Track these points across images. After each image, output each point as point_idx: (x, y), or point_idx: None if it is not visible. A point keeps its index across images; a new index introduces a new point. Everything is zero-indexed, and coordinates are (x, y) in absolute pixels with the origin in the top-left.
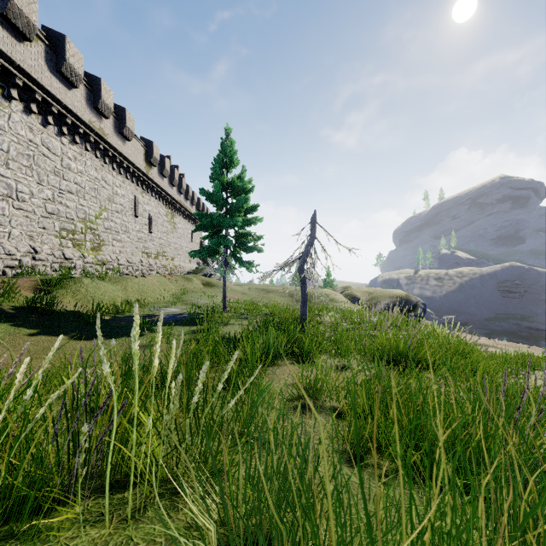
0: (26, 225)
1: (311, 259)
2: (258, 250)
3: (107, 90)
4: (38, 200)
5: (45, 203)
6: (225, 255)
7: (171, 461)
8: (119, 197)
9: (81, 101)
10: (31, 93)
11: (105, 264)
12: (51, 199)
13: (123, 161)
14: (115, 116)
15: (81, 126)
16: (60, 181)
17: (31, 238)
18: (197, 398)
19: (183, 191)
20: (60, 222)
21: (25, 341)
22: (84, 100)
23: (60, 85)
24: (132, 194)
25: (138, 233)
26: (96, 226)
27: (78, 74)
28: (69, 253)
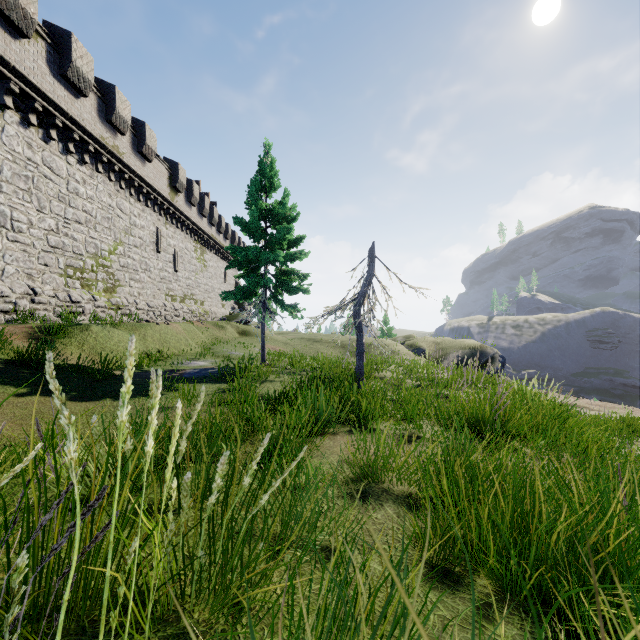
0: (23, 261)
1: (369, 302)
2: (304, 291)
3: (122, 99)
4: (39, 231)
5: (47, 235)
6: (264, 297)
7: (177, 584)
8: (137, 229)
9: (91, 112)
10: (30, 101)
11: (120, 309)
12: (55, 230)
13: (142, 186)
14: (133, 132)
15: (91, 143)
16: (65, 208)
17: (29, 277)
18: (214, 494)
19: (215, 223)
20: (66, 257)
21: (9, 403)
22: (95, 111)
23: (65, 93)
24: (154, 226)
25: (161, 272)
26: (110, 263)
27: (87, 80)
28: (76, 295)
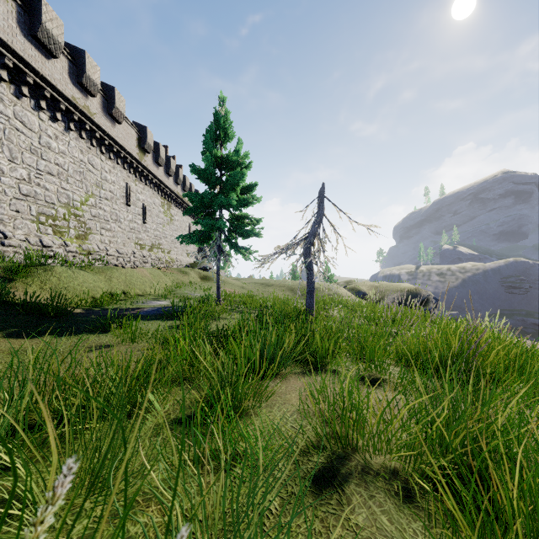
0: None
1: (320, 240)
2: (256, 234)
3: (92, 64)
4: (10, 180)
5: (19, 183)
6: (219, 240)
7: None
8: (108, 183)
9: (62, 73)
10: (1, 58)
11: (91, 254)
12: (26, 179)
13: (112, 145)
14: (103, 95)
15: (62, 102)
16: (37, 160)
17: (0, 221)
18: None
19: (180, 182)
20: (38, 205)
21: None
22: (66, 73)
23: (36, 53)
24: (124, 182)
25: (131, 223)
26: (82, 213)
27: (57, 42)
28: (48, 240)
